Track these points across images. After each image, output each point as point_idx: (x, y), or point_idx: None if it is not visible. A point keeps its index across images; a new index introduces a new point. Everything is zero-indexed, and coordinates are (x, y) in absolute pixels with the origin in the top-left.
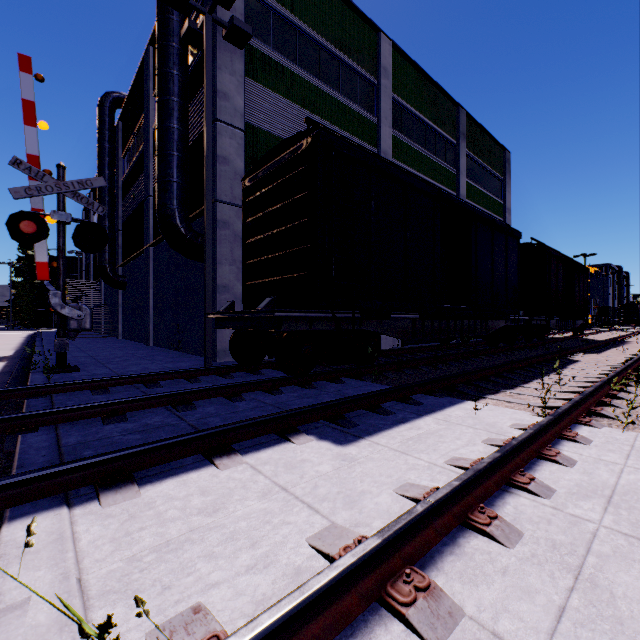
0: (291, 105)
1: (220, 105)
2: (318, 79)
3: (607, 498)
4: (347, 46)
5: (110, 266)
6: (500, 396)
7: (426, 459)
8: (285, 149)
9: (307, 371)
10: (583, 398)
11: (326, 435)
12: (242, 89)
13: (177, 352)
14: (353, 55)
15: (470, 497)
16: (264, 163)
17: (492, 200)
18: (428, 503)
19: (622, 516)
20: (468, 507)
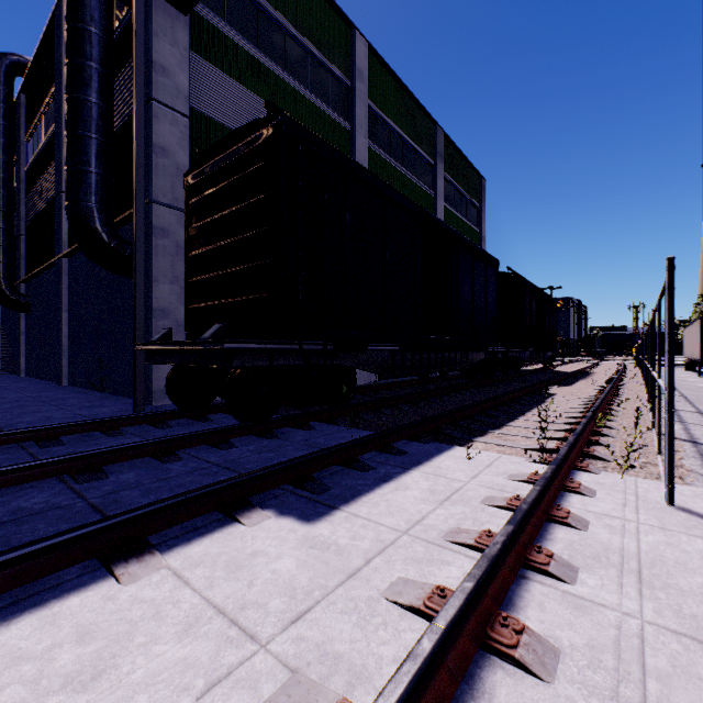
0: (250, 95)
1: (157, 81)
2: (283, 70)
3: (637, 574)
4: (317, 38)
5: (6, 281)
6: (489, 438)
7: (419, 535)
8: (240, 139)
9: (268, 416)
10: (576, 439)
11: (289, 507)
12: (187, 65)
13: (99, 393)
14: (324, 49)
15: (486, 599)
16: (213, 155)
17: (468, 227)
18: (438, 632)
19: (661, 601)
20: (485, 616)
